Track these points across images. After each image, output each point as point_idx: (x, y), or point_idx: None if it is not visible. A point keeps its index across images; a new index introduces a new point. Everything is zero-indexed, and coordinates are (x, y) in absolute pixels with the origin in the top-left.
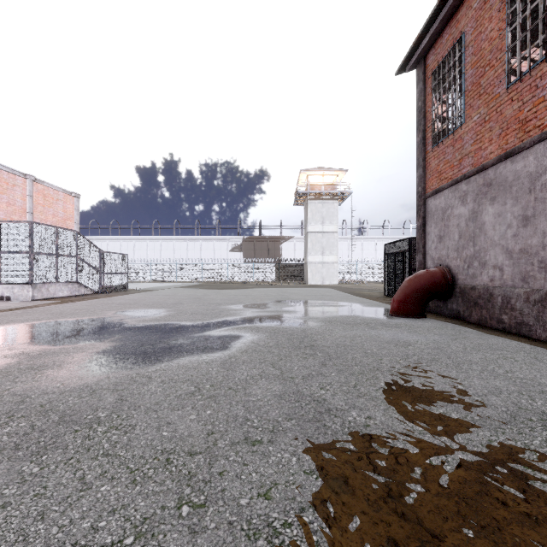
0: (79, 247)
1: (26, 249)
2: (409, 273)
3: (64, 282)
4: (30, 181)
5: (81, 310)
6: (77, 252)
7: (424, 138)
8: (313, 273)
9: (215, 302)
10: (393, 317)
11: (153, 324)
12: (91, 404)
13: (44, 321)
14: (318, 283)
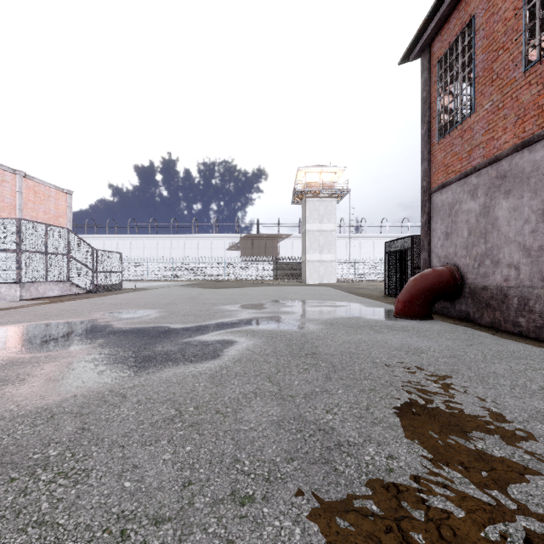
0: (71, 245)
1: (14, 246)
2: (412, 271)
3: (54, 281)
4: (20, 177)
5: (68, 311)
6: (68, 250)
7: (429, 130)
8: (311, 271)
9: (210, 303)
10: (398, 319)
11: (141, 327)
12: (43, 436)
13: (23, 324)
14: (316, 282)
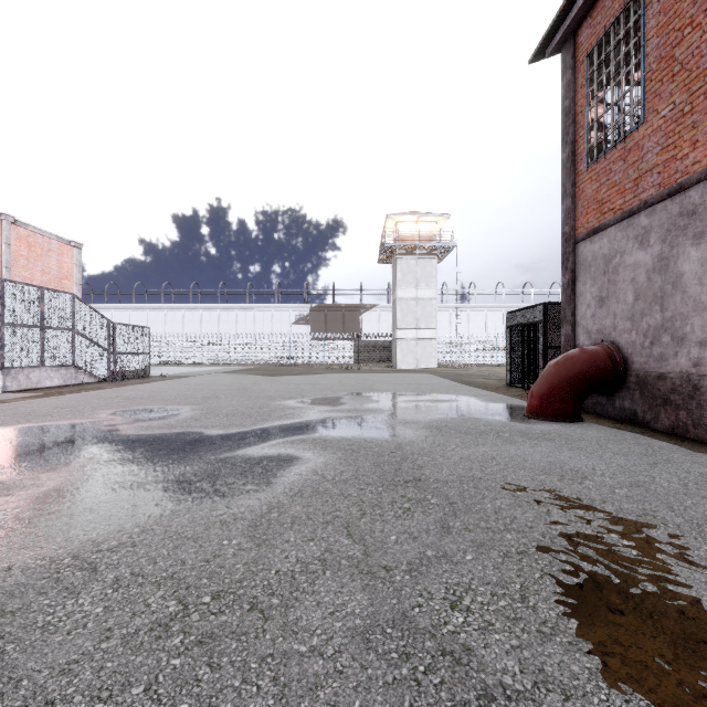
0: (77, 316)
1: None
2: (545, 353)
3: (54, 366)
4: (7, 223)
5: (63, 409)
6: (73, 324)
7: (573, 154)
8: (404, 352)
9: (267, 396)
10: (533, 420)
11: (160, 434)
12: None
13: None
14: (410, 366)
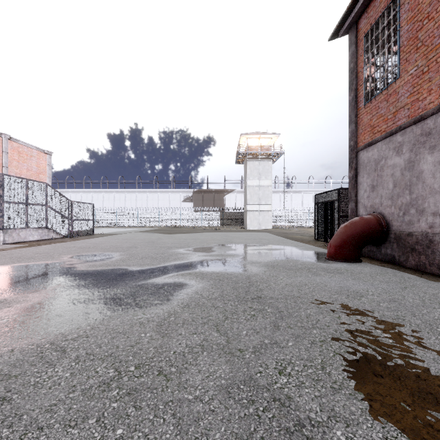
0: (49, 197)
1: None
2: (338, 219)
3: (34, 228)
4: (5, 139)
5: (40, 254)
6: (46, 201)
7: (356, 97)
8: (251, 219)
9: (166, 246)
10: (331, 261)
11: (101, 269)
12: None
13: None
14: (255, 228)
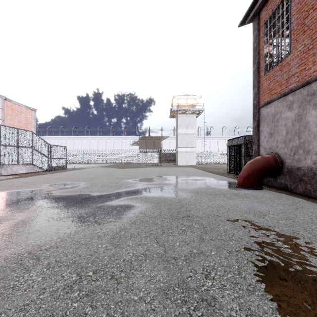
0: (34, 141)
1: None
2: (245, 158)
3: (23, 164)
4: (2, 99)
5: (27, 183)
6: (32, 145)
7: (258, 68)
8: (181, 158)
9: (119, 177)
10: (240, 189)
11: (70, 195)
12: None
13: None
14: (184, 164)
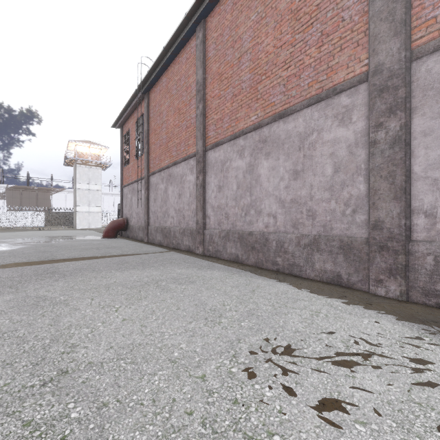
0: None
1: None
2: None
3: None
4: None
5: None
6: None
7: (122, 161)
8: (81, 219)
9: None
10: (102, 238)
11: None
12: None
13: None
14: (85, 227)
